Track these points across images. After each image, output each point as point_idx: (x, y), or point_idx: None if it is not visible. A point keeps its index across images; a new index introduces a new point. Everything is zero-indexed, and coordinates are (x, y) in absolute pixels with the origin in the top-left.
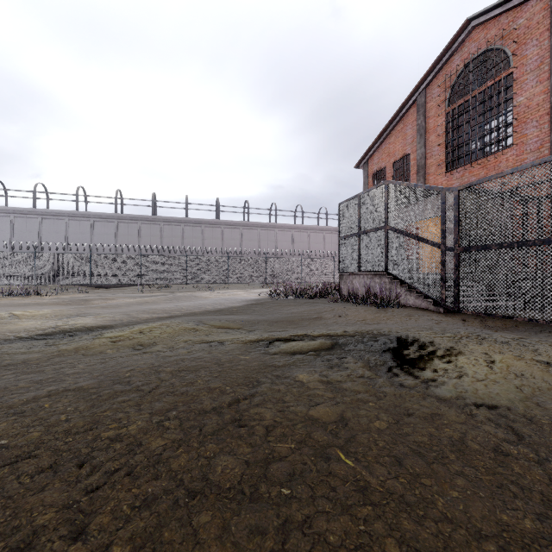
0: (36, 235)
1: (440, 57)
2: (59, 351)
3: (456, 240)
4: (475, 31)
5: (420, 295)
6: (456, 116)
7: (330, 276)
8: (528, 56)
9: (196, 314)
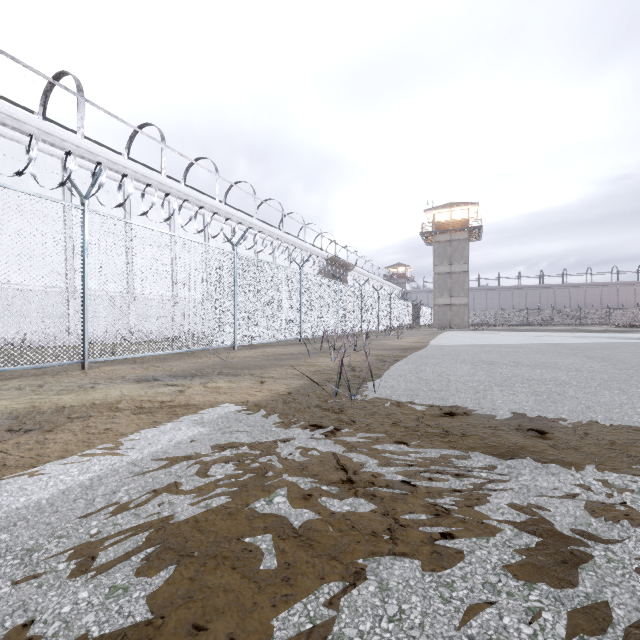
0: None
1: None
2: None
3: None
4: None
5: None
6: None
7: None
8: None
9: None
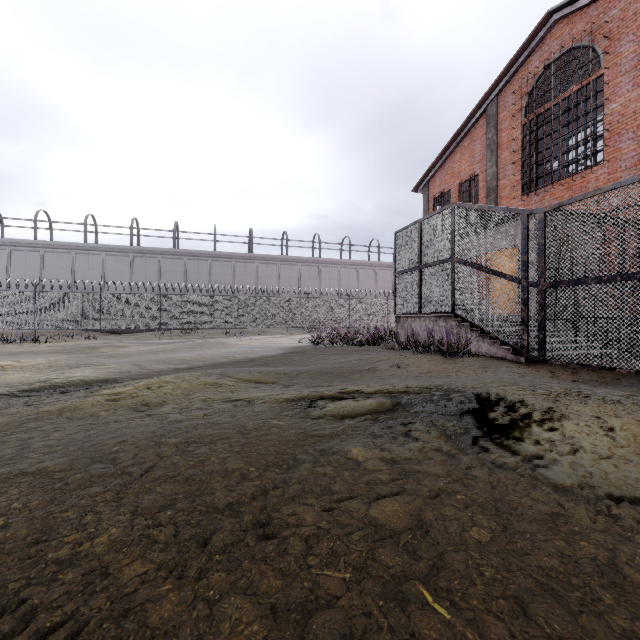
0: (37, 272)
1: (515, 58)
2: (37, 413)
3: (541, 273)
4: (558, 26)
5: (495, 341)
6: (535, 128)
7: (383, 320)
8: (622, 54)
9: (222, 364)
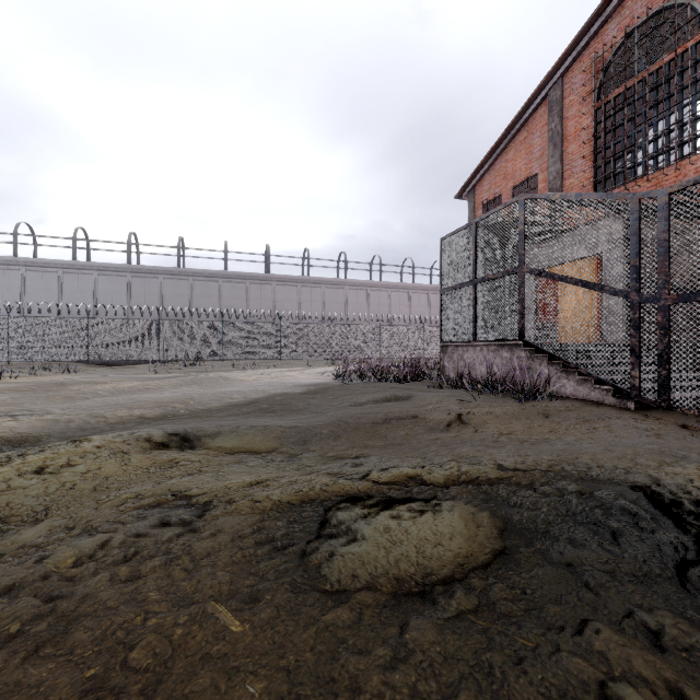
0: (17, 294)
1: (586, 27)
2: None
3: (664, 282)
4: None
5: (587, 379)
6: (612, 112)
7: (419, 349)
8: None
9: (210, 411)
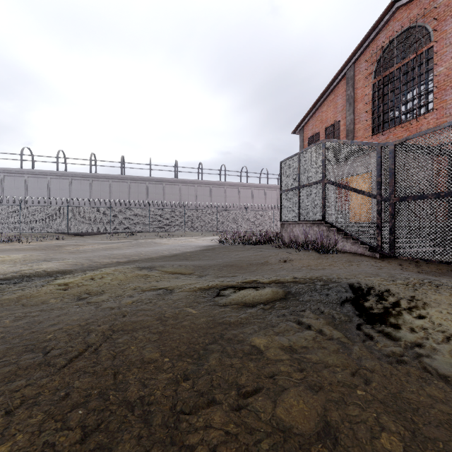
0: (23, 191)
1: (367, 35)
2: None
3: (392, 190)
4: (399, 11)
5: (356, 241)
6: (382, 86)
7: (271, 225)
8: (447, 31)
9: (152, 259)
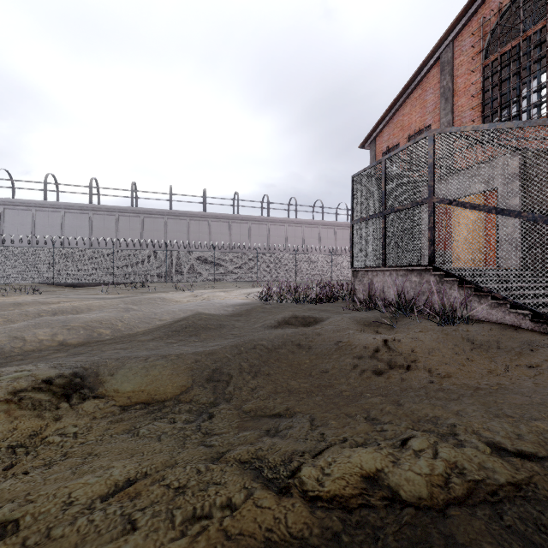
0: None
1: None
2: None
3: None
4: None
5: (501, 303)
6: (499, 68)
7: (328, 274)
8: None
9: (135, 334)
